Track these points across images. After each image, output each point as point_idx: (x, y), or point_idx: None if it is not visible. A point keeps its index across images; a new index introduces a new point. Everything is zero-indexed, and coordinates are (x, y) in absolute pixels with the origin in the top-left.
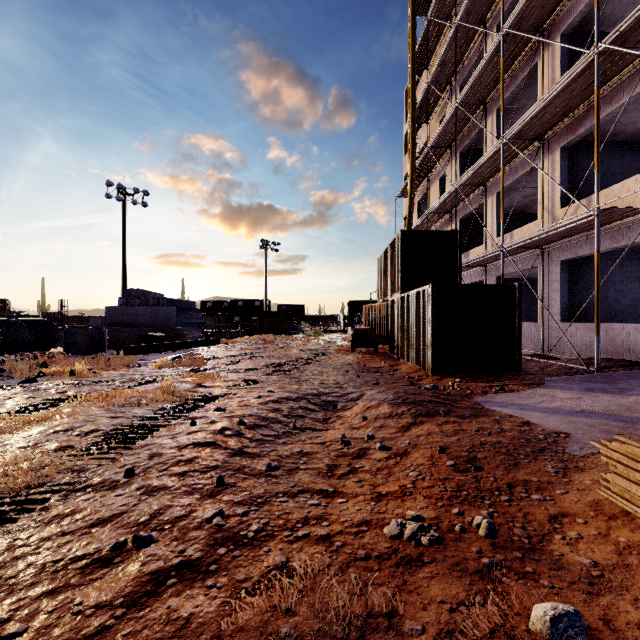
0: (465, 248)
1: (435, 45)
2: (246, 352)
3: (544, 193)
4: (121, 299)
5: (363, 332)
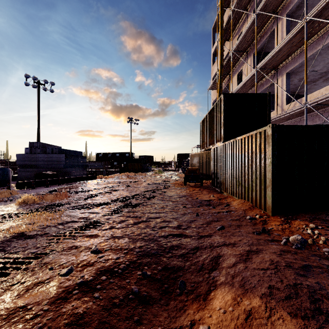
0: None
1: None
2: (109, 185)
3: None
4: (26, 149)
5: (193, 171)
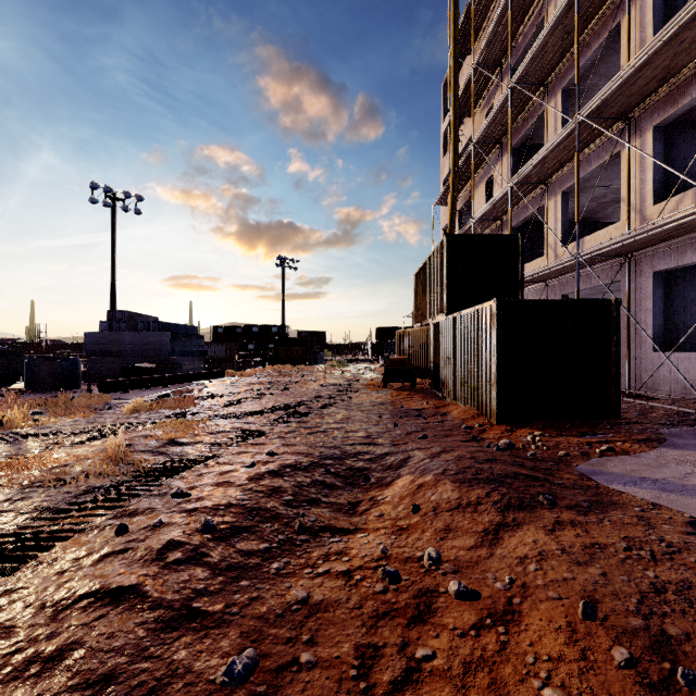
0: None
1: (481, 23)
2: (254, 388)
3: (629, 187)
4: (103, 323)
5: (398, 363)
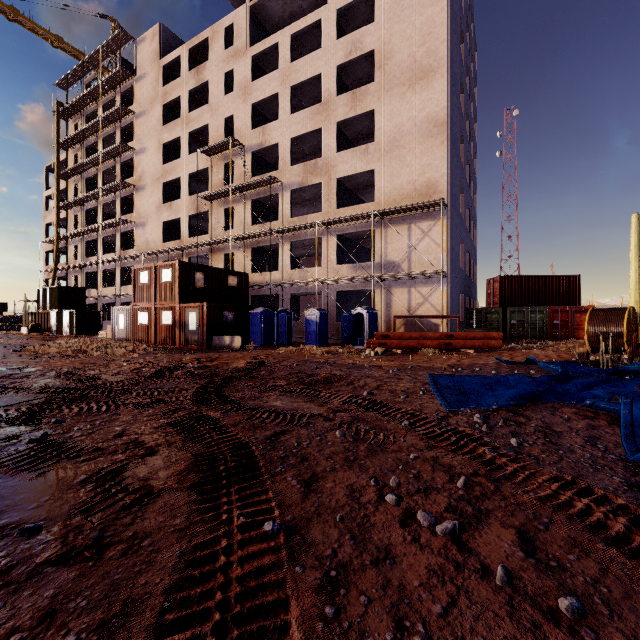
0: (89, 286)
1: (72, 176)
2: None
3: (116, 279)
4: None
5: (37, 325)
